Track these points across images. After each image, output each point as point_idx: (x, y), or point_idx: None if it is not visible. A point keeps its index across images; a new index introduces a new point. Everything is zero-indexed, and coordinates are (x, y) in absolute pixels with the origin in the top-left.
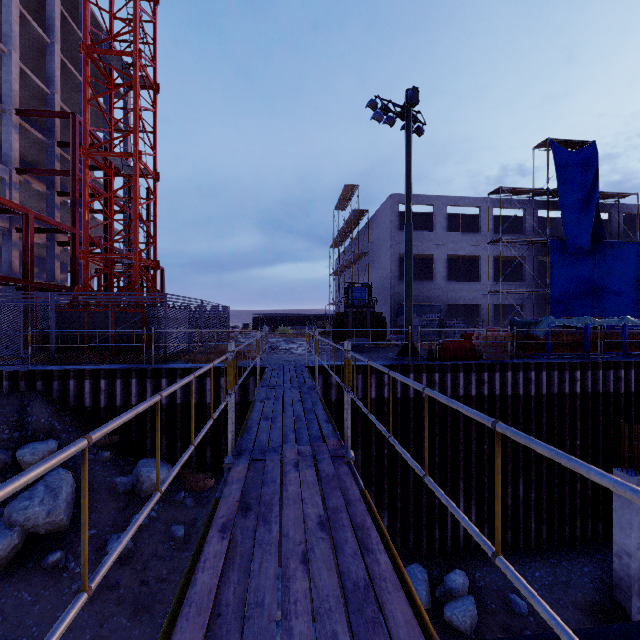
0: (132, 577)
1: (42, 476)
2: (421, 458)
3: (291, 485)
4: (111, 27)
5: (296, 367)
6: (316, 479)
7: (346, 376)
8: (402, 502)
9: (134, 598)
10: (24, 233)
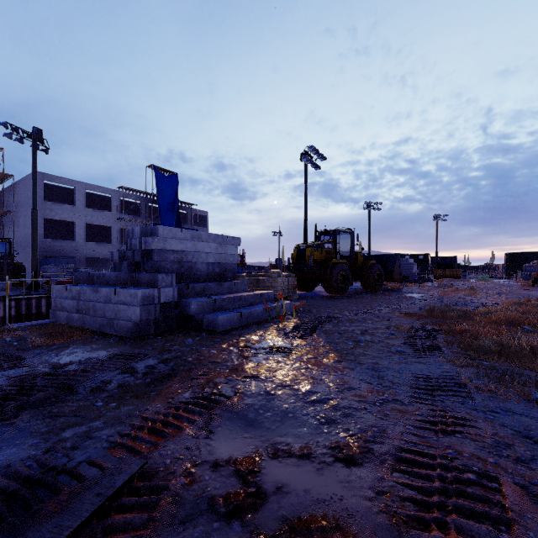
0: None
1: None
2: None
3: None
4: None
5: None
6: None
7: None
8: None
9: None
10: None
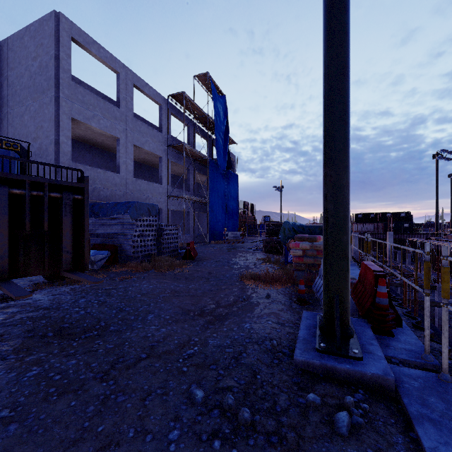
0: None
1: None
2: None
3: None
4: None
5: None
6: None
7: None
8: None
9: None
10: None
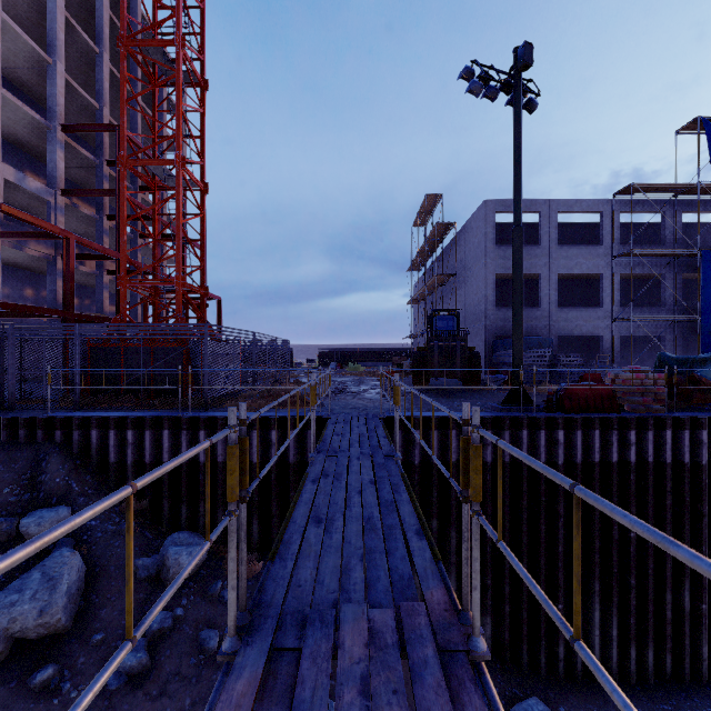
0: (144, 707)
1: (49, 553)
2: (538, 546)
3: None
4: (154, 18)
5: (367, 419)
6: None
7: (469, 479)
8: (511, 604)
9: None
10: (64, 259)
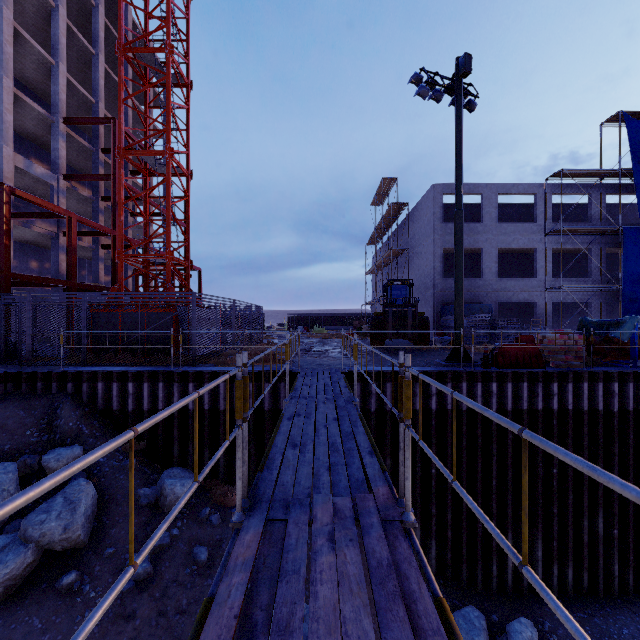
0: (150, 606)
1: (66, 484)
2: (475, 480)
3: (323, 584)
4: (146, 27)
5: (331, 373)
6: (362, 571)
7: (403, 403)
8: (453, 530)
9: (150, 631)
10: (67, 236)
